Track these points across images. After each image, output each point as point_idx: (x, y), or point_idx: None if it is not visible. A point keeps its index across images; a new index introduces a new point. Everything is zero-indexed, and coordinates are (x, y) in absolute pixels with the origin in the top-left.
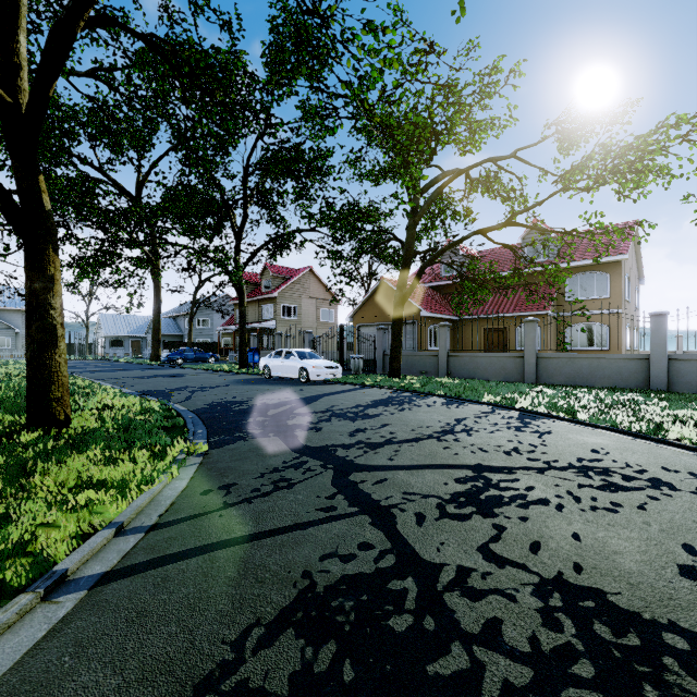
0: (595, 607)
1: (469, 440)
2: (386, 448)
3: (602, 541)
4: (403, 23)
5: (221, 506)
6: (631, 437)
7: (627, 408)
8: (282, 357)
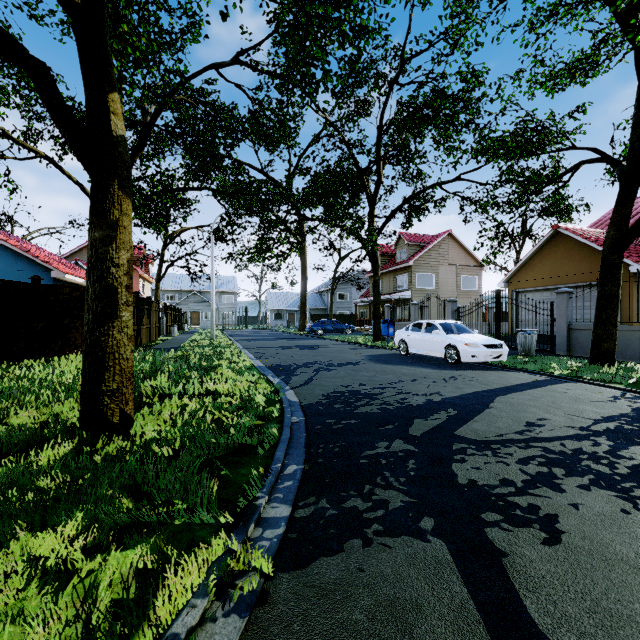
0: None
1: None
2: None
3: None
4: None
5: None
6: None
7: None
8: (422, 331)
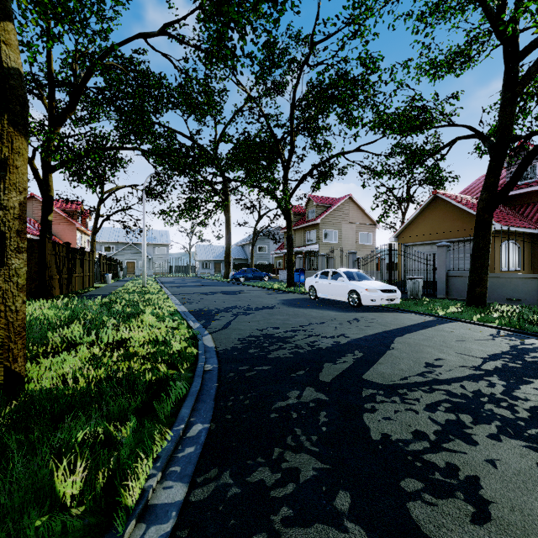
0: None
1: None
2: None
3: None
4: None
5: None
6: None
7: None
8: (328, 278)
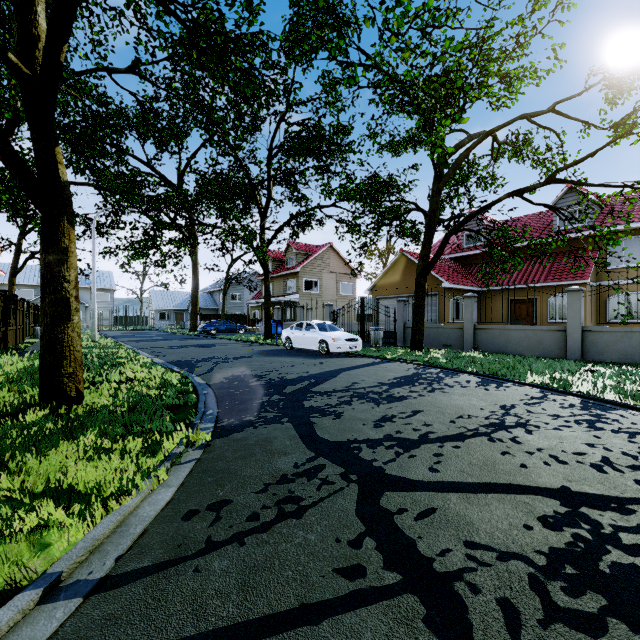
0: None
1: (532, 441)
2: (423, 448)
3: None
4: None
5: (201, 548)
6: None
7: None
8: (303, 329)
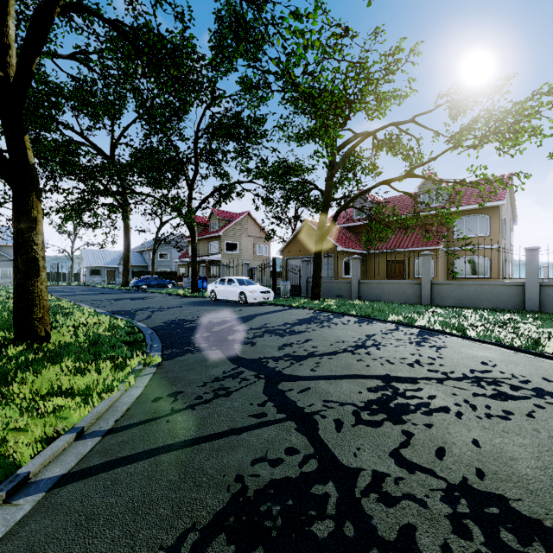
0: (499, 513)
1: (378, 353)
2: (309, 360)
3: (499, 447)
4: (323, 11)
5: (168, 412)
6: (513, 351)
7: (508, 326)
8: (225, 284)
